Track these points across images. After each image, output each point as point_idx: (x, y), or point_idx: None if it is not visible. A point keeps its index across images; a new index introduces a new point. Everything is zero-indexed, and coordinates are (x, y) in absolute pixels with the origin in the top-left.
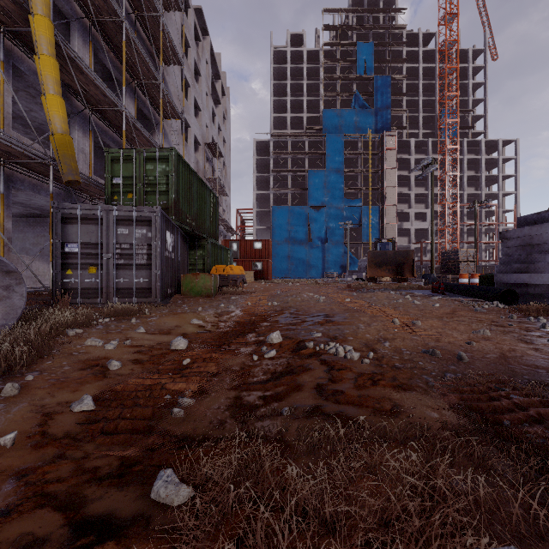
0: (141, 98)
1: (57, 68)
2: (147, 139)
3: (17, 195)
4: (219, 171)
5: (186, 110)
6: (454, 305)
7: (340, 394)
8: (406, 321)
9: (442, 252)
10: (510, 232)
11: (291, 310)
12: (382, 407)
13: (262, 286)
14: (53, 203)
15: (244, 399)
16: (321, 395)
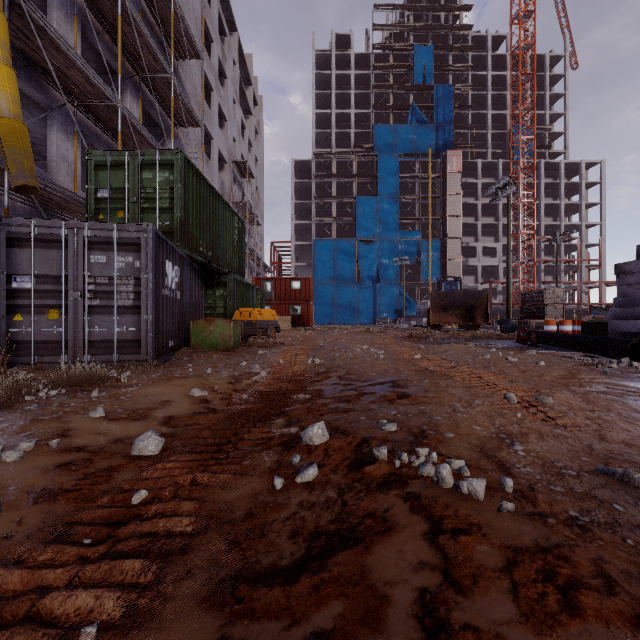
0: (147, 97)
1: (3, 24)
2: (154, 147)
3: None
4: (249, 196)
5: (208, 118)
6: (564, 364)
7: None
8: (524, 395)
9: (522, 293)
10: (631, 265)
11: (339, 373)
12: None
13: (300, 334)
14: None
15: None
16: None
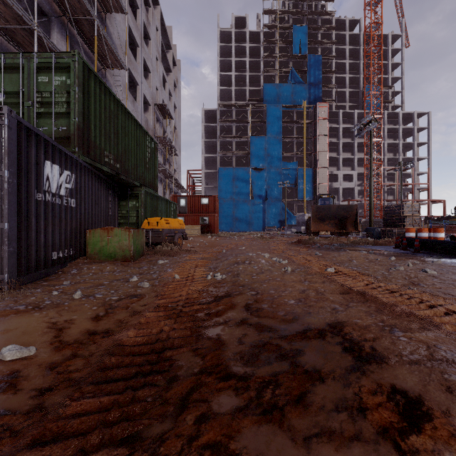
0: (76, 38)
1: None
2: None
3: None
4: (169, 134)
5: (134, 67)
6: None
7: None
8: None
9: (384, 206)
10: None
11: (246, 298)
12: None
13: (207, 240)
14: None
15: None
16: None
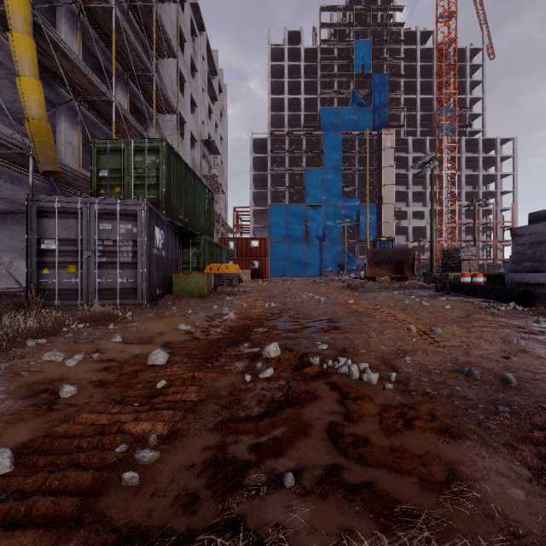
0: (133, 91)
1: (33, 47)
2: (140, 132)
3: (0, 189)
4: (215, 169)
5: (182, 105)
6: (466, 307)
7: (363, 444)
8: (422, 327)
9: (443, 250)
10: (522, 229)
11: (290, 313)
12: (432, 476)
13: (259, 285)
14: (27, 195)
15: (230, 450)
16: (337, 445)
